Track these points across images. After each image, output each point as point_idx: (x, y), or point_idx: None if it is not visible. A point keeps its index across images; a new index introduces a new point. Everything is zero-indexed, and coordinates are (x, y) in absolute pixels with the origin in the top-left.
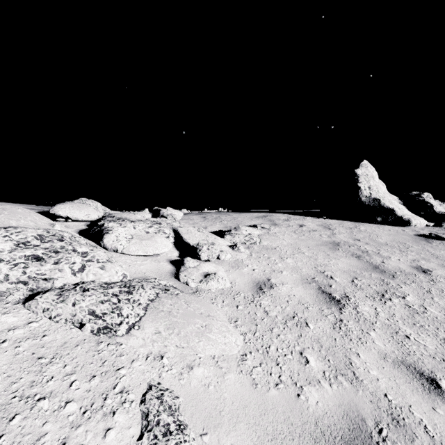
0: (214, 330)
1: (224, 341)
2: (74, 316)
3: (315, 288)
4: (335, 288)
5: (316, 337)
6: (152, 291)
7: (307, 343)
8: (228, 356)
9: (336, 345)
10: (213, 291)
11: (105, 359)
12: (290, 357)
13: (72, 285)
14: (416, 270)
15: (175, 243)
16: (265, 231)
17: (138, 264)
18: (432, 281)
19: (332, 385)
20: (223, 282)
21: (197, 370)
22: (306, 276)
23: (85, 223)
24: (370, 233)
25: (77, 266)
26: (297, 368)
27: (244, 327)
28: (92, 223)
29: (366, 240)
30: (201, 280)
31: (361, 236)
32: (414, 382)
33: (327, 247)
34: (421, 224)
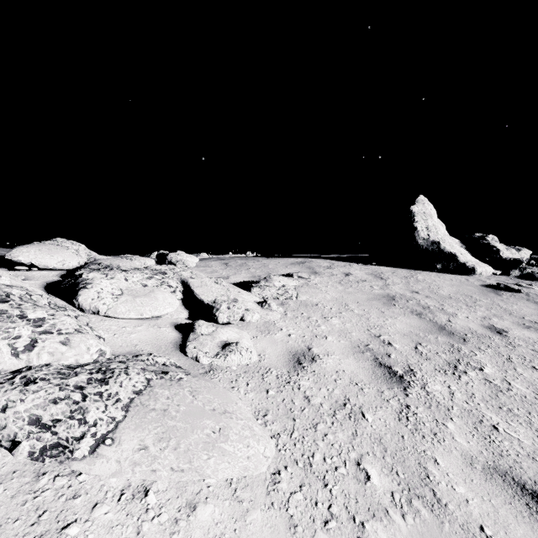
0: (232, 437)
1: (246, 453)
2: (3, 429)
3: (370, 359)
4: (395, 359)
5: (377, 435)
6: (141, 377)
7: (366, 446)
8: (252, 477)
9: (404, 446)
10: (233, 369)
11: (45, 507)
12: (344, 470)
13: (10, 373)
14: (490, 331)
15: (184, 300)
16: (303, 282)
17: (127, 332)
18: (511, 346)
19: (406, 517)
20: (248, 355)
21: (203, 510)
22: (357, 342)
23: (59, 273)
24: (430, 283)
25: (23, 342)
26: (355, 489)
27: (276, 424)
28: (69, 272)
29: (426, 293)
30: (218, 353)
31: (419, 287)
32: (516, 501)
33: (381, 302)
34: (486, 273)
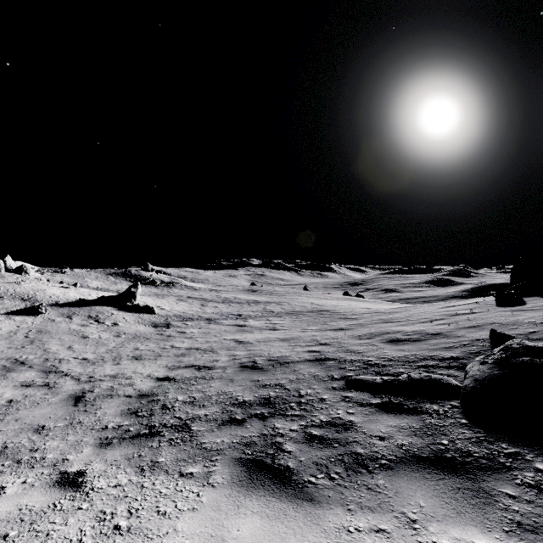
0: None
1: None
2: None
3: None
4: None
5: None
6: None
7: None
8: None
9: None
10: None
11: None
12: None
13: None
14: None
15: None
16: None
17: None
18: None
19: None
20: None
21: None
22: None
23: None
24: None
25: None
26: None
27: None
28: None
29: None
30: None
31: None
32: None
33: None
34: None
